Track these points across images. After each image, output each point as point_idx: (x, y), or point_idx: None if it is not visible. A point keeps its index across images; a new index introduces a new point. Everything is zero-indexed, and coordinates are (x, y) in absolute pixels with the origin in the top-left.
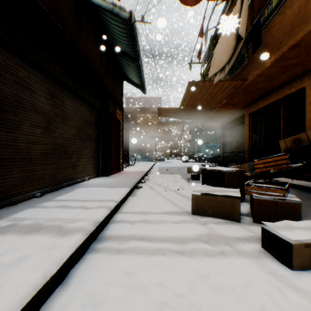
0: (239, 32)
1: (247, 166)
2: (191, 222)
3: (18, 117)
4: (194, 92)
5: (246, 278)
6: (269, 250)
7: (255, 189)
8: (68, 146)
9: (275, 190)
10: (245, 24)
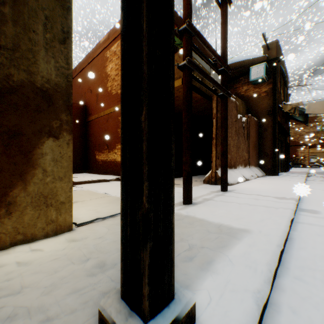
0: None
1: None
2: None
3: None
4: None
5: None
6: None
7: None
8: None
9: None
10: None
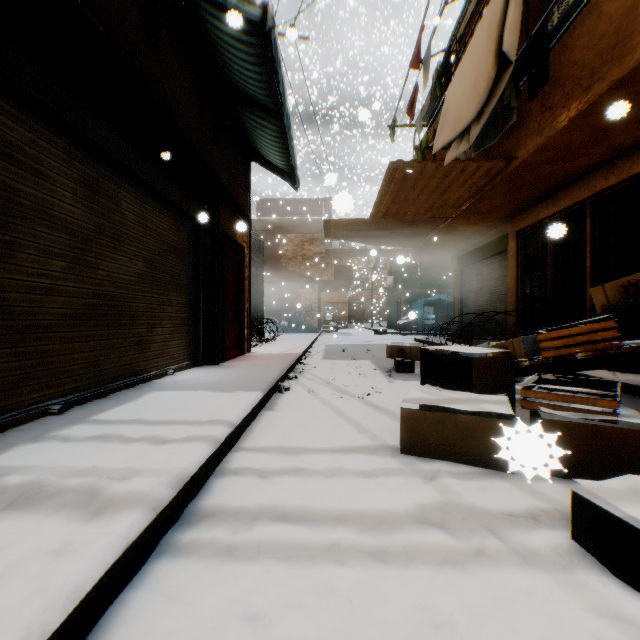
0: (505, 47)
1: (521, 345)
2: (401, 473)
3: (8, 234)
4: (401, 184)
5: (547, 630)
6: (595, 548)
7: (545, 397)
8: (127, 300)
9: (593, 401)
10: (516, 31)
